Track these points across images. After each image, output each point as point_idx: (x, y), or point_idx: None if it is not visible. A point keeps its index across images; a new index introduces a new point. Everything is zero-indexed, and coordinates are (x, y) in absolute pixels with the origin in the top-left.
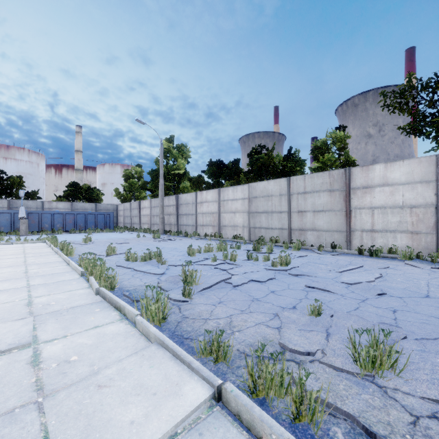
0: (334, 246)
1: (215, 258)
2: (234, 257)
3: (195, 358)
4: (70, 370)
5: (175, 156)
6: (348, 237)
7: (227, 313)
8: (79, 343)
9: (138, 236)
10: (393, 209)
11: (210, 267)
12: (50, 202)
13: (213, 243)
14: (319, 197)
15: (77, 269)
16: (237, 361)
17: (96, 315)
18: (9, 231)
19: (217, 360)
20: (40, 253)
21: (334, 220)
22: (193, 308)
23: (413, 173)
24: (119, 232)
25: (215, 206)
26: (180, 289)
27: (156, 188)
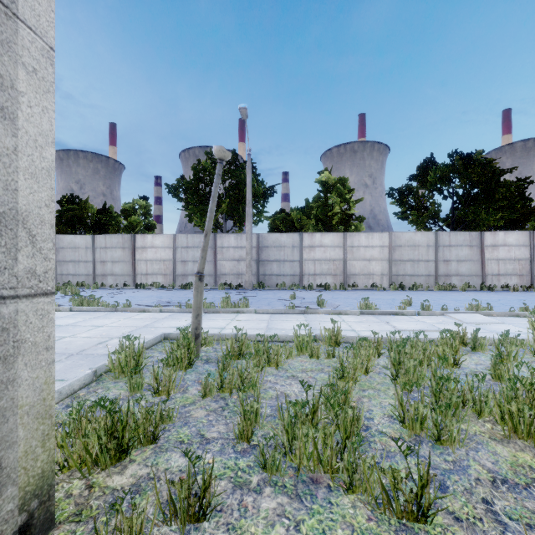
0: (126, 285)
1: None
2: None
3: None
4: None
5: None
6: (134, 279)
7: None
8: None
9: None
10: (156, 261)
11: None
12: None
13: None
14: (116, 251)
15: None
16: None
17: None
18: None
19: None
20: None
21: (126, 268)
22: None
23: (165, 242)
24: None
25: None
26: None
27: None
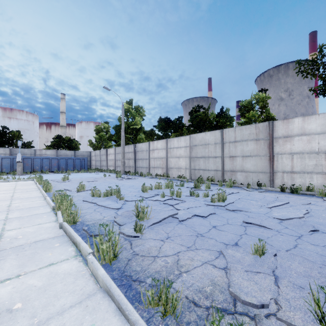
0: (259, 184)
1: (164, 194)
2: (179, 194)
3: (142, 308)
4: (8, 324)
5: (134, 115)
6: (271, 177)
7: (174, 249)
8: (29, 285)
9: (104, 176)
10: (310, 154)
11: (159, 202)
12: (40, 149)
13: (162, 181)
14: (247, 145)
15: (50, 203)
16: (186, 315)
17: (54, 251)
18: (10, 171)
19: (164, 314)
20: (27, 189)
21: (259, 163)
22: (143, 244)
23: None
24: (91, 172)
25: (163, 152)
26: (133, 224)
27: (119, 139)
